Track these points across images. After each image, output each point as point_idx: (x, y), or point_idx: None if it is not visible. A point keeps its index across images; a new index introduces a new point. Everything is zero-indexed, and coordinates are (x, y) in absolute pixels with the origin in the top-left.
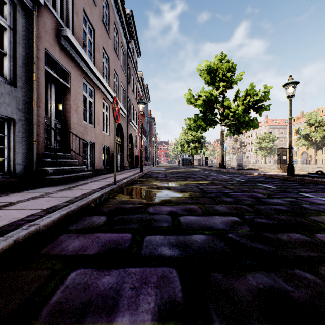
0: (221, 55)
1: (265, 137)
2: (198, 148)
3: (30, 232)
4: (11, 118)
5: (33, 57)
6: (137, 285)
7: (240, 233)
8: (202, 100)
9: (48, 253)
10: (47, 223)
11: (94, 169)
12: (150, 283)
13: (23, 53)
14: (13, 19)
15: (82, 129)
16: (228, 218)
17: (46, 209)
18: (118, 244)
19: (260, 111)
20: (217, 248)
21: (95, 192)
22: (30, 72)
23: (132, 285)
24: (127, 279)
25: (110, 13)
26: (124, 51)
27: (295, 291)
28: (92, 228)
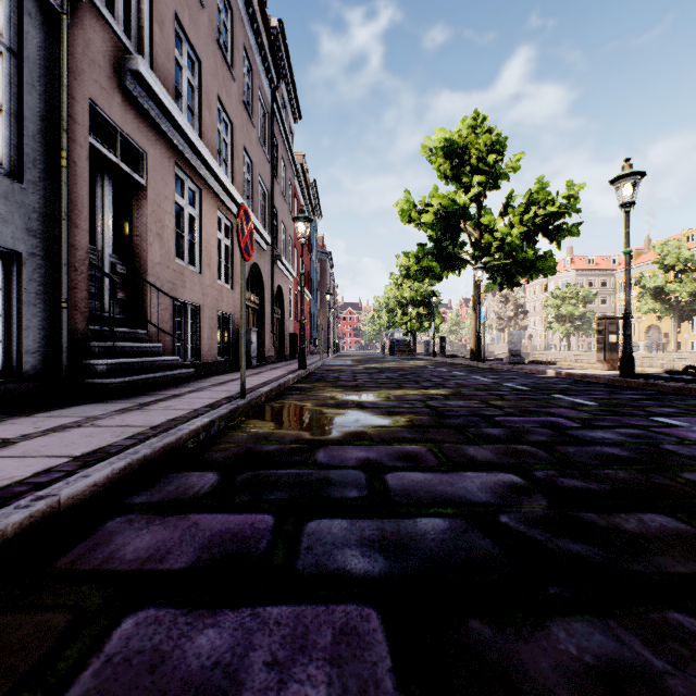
0: (475, 116)
1: (569, 295)
2: (424, 316)
3: (34, 515)
4: (12, 251)
5: (63, 116)
6: (283, 655)
7: (527, 515)
8: (433, 213)
9: (74, 565)
10: (78, 492)
11: (199, 363)
12: (315, 650)
13: (40, 107)
14: (18, 31)
15: (173, 275)
16: (496, 477)
17: (83, 456)
18: (241, 542)
19: (558, 239)
20: (476, 552)
21: (198, 415)
22: (56, 150)
23: (271, 655)
24: (259, 638)
25: (236, 25)
26: (265, 108)
27: (676, 672)
28: (184, 501)
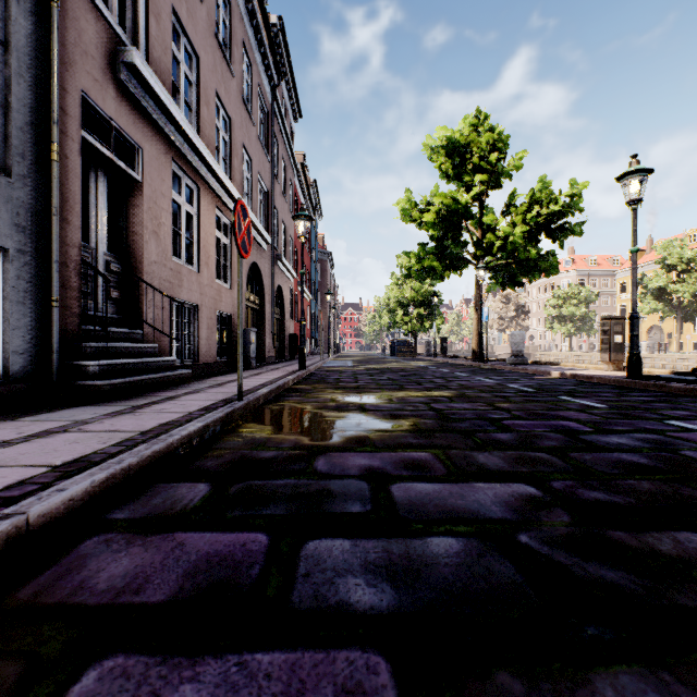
0: (477, 114)
1: (571, 295)
2: (425, 317)
3: None
4: None
5: (53, 107)
6: None
7: (549, 534)
8: (435, 212)
9: (38, 598)
10: (51, 508)
11: (197, 364)
12: None
13: (29, 98)
14: (5, 18)
15: (170, 274)
16: (510, 488)
17: (63, 465)
18: (230, 568)
19: (561, 238)
20: (496, 580)
21: (192, 418)
22: (46, 143)
23: None
24: None
25: (235, 20)
26: (264, 106)
27: None
28: (170, 517)
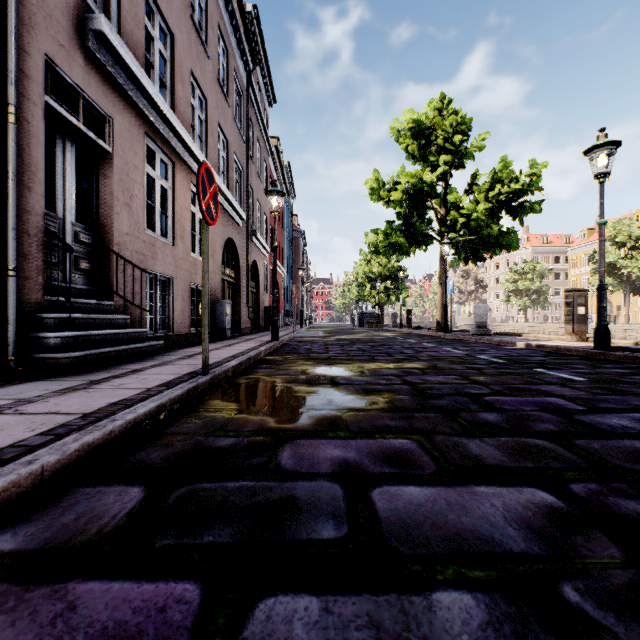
0: (441, 99)
1: (526, 270)
2: (392, 290)
3: None
4: None
5: (10, 67)
6: None
7: (604, 584)
8: (402, 191)
9: None
10: None
11: (171, 335)
12: None
13: None
14: None
15: (143, 246)
16: (522, 495)
17: None
18: None
19: (521, 215)
20: None
21: (148, 396)
22: (4, 105)
23: None
24: None
25: (210, 4)
26: (240, 89)
27: None
28: (75, 548)
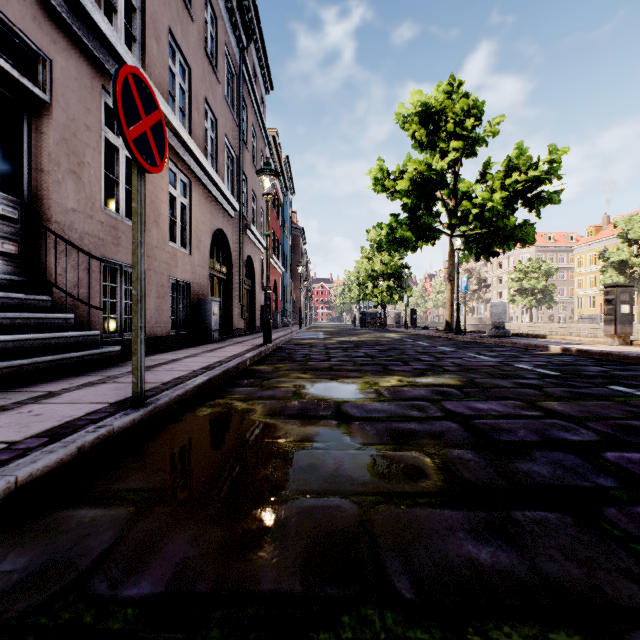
0: (451, 81)
1: (532, 269)
2: (394, 289)
3: None
4: None
5: None
6: None
7: None
8: (409, 180)
9: None
10: None
11: None
12: None
13: None
14: None
15: (99, 228)
16: None
17: None
18: None
19: (538, 207)
20: None
21: None
22: None
23: None
24: None
25: None
26: (232, 67)
27: None
28: None
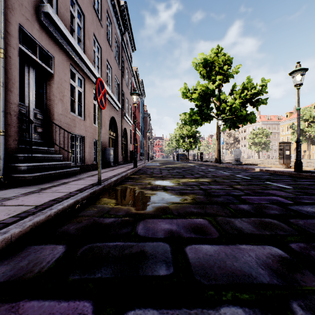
0: (217, 48)
1: (259, 133)
2: (193, 143)
3: None
4: None
5: (1, 29)
6: None
7: None
8: (198, 93)
9: None
10: None
11: (83, 164)
12: None
13: None
14: None
15: (69, 120)
16: (265, 250)
17: None
18: None
19: (257, 105)
20: None
21: (70, 196)
22: None
23: None
24: None
25: (103, 0)
26: (118, 43)
27: None
28: (25, 281)
